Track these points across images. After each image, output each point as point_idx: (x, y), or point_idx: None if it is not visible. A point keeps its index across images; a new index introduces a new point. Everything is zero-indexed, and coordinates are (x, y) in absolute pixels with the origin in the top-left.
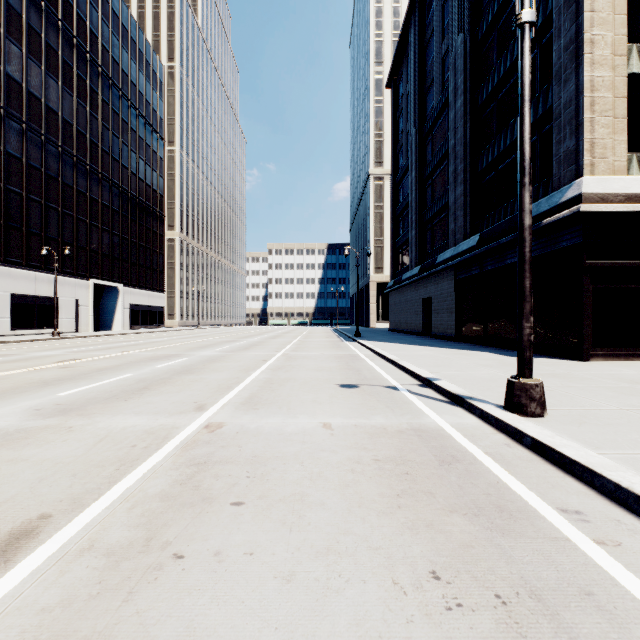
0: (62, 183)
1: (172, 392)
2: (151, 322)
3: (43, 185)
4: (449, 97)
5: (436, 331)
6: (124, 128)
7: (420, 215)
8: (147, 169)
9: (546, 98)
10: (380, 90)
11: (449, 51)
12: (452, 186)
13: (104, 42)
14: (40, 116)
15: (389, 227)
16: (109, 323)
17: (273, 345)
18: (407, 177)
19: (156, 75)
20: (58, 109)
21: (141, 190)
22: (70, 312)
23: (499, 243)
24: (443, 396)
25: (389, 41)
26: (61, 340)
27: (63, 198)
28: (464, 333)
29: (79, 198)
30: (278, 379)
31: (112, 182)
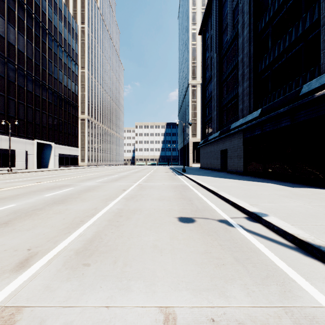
0: (17, 85)
1: (23, 229)
2: (71, 163)
3: (6, 86)
4: (238, 30)
5: (230, 169)
6: (55, 57)
7: (219, 102)
8: (68, 80)
9: (313, 14)
10: (195, 38)
11: (238, 3)
12: (241, 83)
13: (43, 9)
14: (4, 47)
15: (199, 112)
16: (46, 164)
17: (134, 177)
18: (211, 83)
19: (74, 30)
20: (15, 44)
21: (65, 92)
22: (22, 158)
23: (277, 113)
24: (281, 237)
25: (199, 12)
26: (11, 174)
27: (18, 94)
28: (249, 170)
29: (28, 94)
30: (127, 210)
31: (48, 86)
